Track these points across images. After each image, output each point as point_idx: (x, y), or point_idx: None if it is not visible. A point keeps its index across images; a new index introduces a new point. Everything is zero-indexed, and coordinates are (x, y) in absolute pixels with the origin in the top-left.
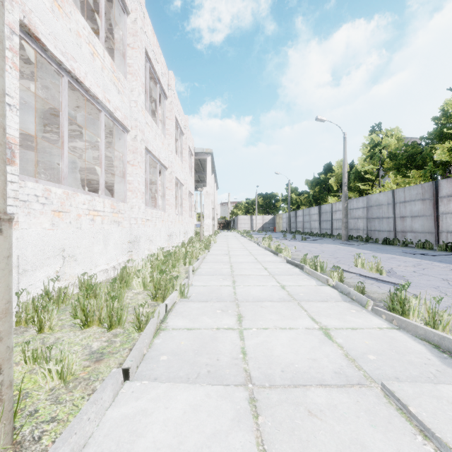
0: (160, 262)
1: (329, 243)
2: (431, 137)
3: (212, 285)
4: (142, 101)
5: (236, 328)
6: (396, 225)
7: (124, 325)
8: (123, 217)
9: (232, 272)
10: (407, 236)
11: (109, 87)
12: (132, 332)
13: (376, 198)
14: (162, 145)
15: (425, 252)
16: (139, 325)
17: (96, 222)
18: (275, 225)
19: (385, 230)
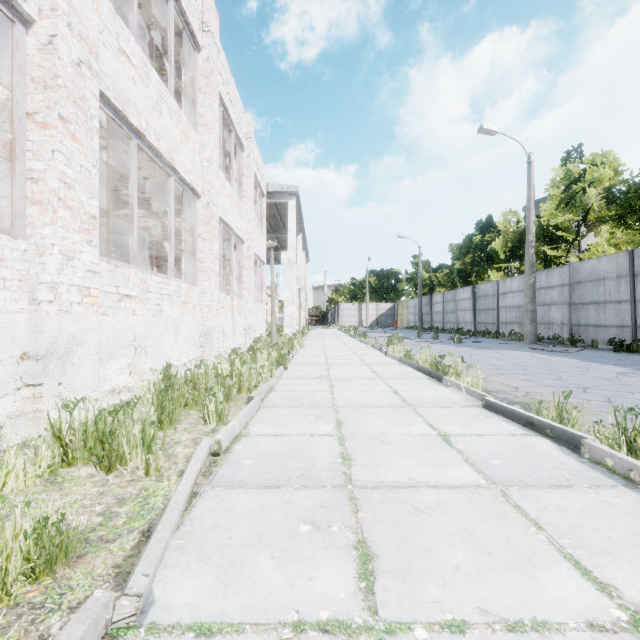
0: (91, 432)
1: (508, 348)
2: None
3: (249, 623)
4: None
5: None
6: (638, 315)
7: None
8: None
9: (346, 460)
10: None
11: None
12: None
13: (590, 268)
14: (181, 136)
15: None
16: None
17: None
18: (396, 318)
19: (612, 325)
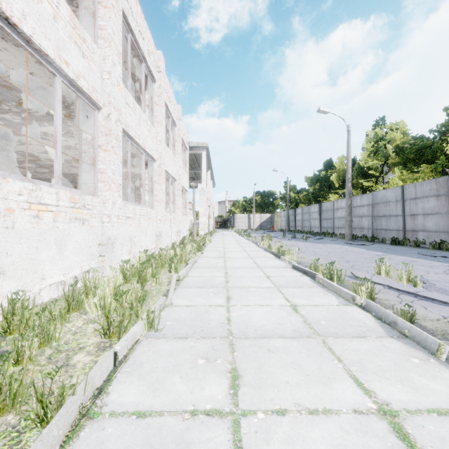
0: (136, 270)
1: (333, 243)
2: (441, 129)
3: (198, 305)
4: (118, 73)
5: (228, 410)
6: (406, 224)
7: (27, 403)
8: (90, 213)
9: (227, 282)
10: (418, 236)
11: (68, 46)
12: (30, 427)
13: (382, 195)
14: (148, 132)
15: (446, 254)
16: (43, 412)
17: (43, 219)
18: (273, 224)
19: (393, 229)
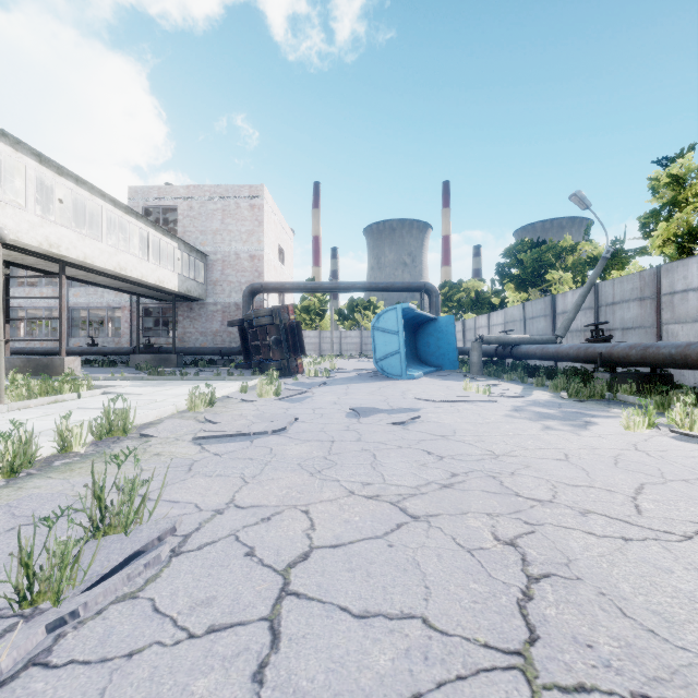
0: None
1: None
2: None
3: None
4: None
5: None
6: None
7: None
8: None
9: None
10: None
11: None
12: None
13: None
14: None
15: None
16: None
17: None
18: None
19: None
